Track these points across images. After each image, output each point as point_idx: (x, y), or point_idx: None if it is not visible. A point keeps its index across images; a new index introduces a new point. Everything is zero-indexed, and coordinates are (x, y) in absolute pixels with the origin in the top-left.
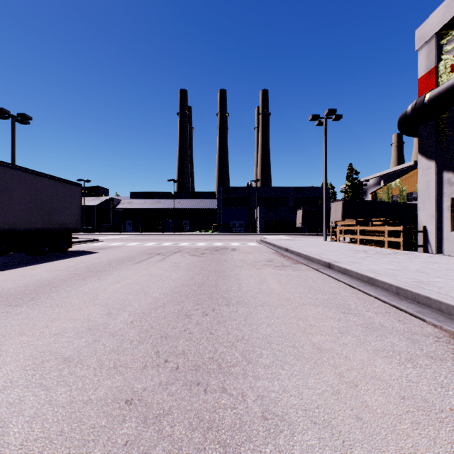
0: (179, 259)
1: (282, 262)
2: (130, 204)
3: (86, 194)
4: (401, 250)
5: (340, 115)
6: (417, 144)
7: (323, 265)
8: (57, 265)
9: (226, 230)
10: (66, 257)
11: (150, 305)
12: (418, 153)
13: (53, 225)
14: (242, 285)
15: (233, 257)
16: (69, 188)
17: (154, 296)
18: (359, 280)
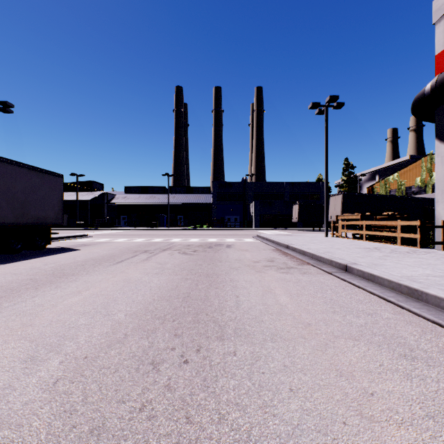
0: (166, 259)
1: (286, 263)
2: (125, 199)
3: (80, 189)
4: (417, 248)
5: (342, 102)
6: (412, 139)
7: (336, 267)
8: (19, 267)
9: (221, 225)
10: (39, 255)
11: (103, 338)
12: (436, 139)
13: (27, 219)
14: (241, 298)
15: (228, 256)
16: (47, 178)
17: (116, 318)
18: (394, 291)
